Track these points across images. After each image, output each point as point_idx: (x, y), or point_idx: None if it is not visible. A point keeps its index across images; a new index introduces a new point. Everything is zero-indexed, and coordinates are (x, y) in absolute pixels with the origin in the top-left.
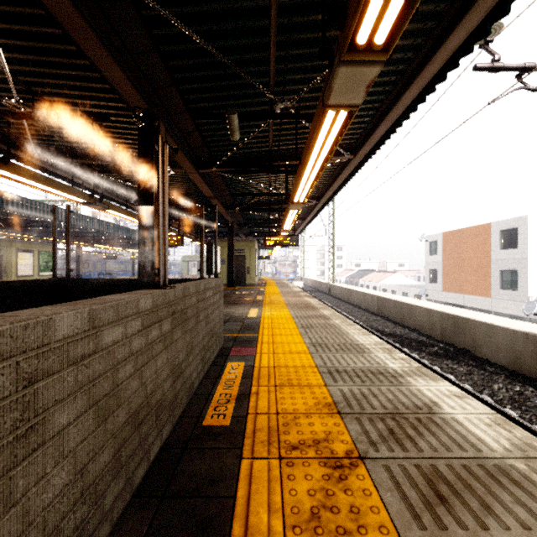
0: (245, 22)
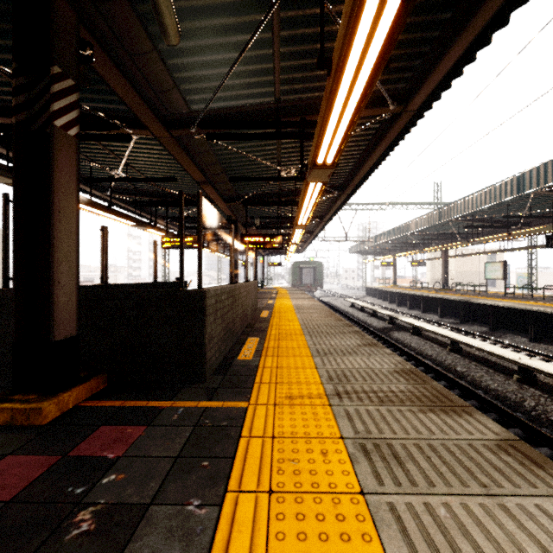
0: (3, 51)
